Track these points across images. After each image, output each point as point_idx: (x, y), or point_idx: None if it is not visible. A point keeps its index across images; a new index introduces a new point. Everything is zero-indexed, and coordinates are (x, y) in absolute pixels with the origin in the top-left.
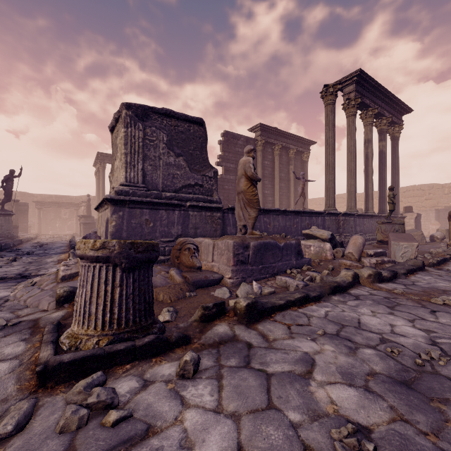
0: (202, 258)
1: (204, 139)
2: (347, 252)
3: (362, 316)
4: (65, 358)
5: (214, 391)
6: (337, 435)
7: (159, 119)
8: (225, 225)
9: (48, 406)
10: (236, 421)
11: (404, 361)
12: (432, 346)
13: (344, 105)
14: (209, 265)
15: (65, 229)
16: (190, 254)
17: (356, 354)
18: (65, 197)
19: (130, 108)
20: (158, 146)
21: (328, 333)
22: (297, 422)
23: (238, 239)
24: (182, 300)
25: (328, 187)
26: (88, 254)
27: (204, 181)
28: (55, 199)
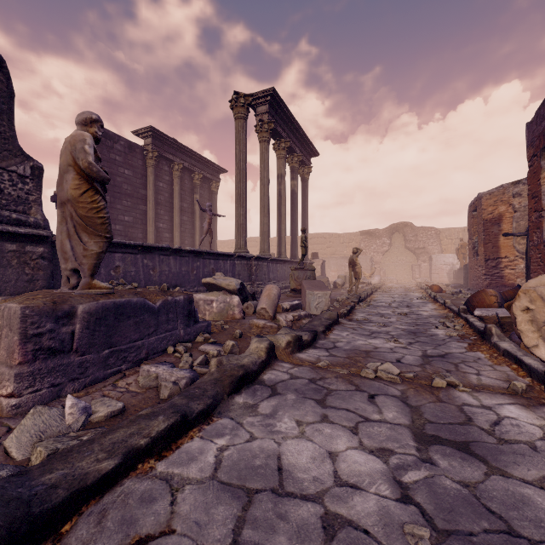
0: None
1: (3, 96)
2: (260, 308)
3: (284, 443)
4: None
5: None
6: None
7: None
8: (58, 269)
9: None
10: None
11: None
12: (406, 506)
13: (258, 127)
14: None
15: None
16: None
17: None
18: None
19: None
20: None
21: None
22: None
23: (43, 301)
24: None
25: (239, 222)
26: None
27: (3, 181)
28: None
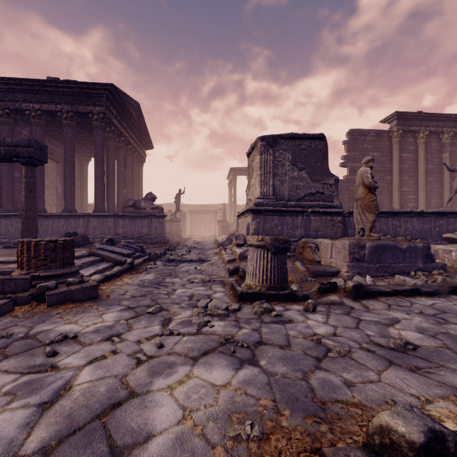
0: (322, 255)
1: (324, 151)
2: None
3: None
4: (249, 291)
5: (324, 318)
6: (393, 341)
7: (285, 142)
8: (345, 228)
9: (246, 307)
10: (335, 328)
11: None
12: None
13: None
14: (328, 261)
15: (206, 231)
16: (311, 251)
17: (441, 325)
18: (206, 206)
19: (263, 140)
20: (285, 164)
21: (425, 313)
22: (371, 335)
23: (354, 240)
24: (305, 282)
25: None
26: (254, 243)
27: (324, 189)
28: (200, 208)
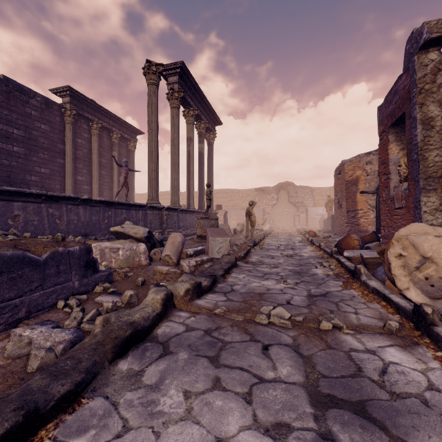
0: None
1: None
2: (164, 255)
3: (164, 432)
4: None
5: None
6: None
7: None
8: None
9: None
10: None
11: None
12: None
13: (169, 94)
14: None
15: None
16: None
17: None
18: None
19: None
20: None
21: None
22: None
23: None
24: None
25: (151, 177)
26: None
27: None
28: None
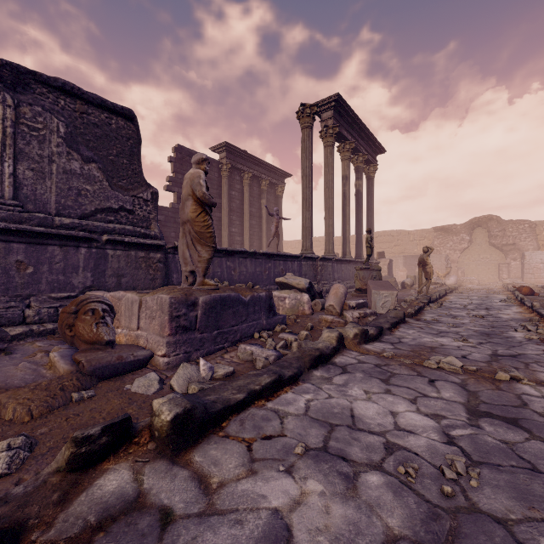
0: (122, 323)
1: (135, 142)
2: (328, 305)
3: (355, 402)
4: None
5: None
6: None
7: (50, 95)
8: (169, 271)
9: None
10: None
11: (427, 492)
12: (450, 446)
13: (322, 133)
14: (132, 335)
15: None
16: (95, 319)
17: (357, 492)
18: None
19: None
20: (49, 139)
21: (312, 448)
22: None
23: (179, 293)
24: (58, 411)
25: (305, 226)
26: None
27: (135, 205)
28: None
